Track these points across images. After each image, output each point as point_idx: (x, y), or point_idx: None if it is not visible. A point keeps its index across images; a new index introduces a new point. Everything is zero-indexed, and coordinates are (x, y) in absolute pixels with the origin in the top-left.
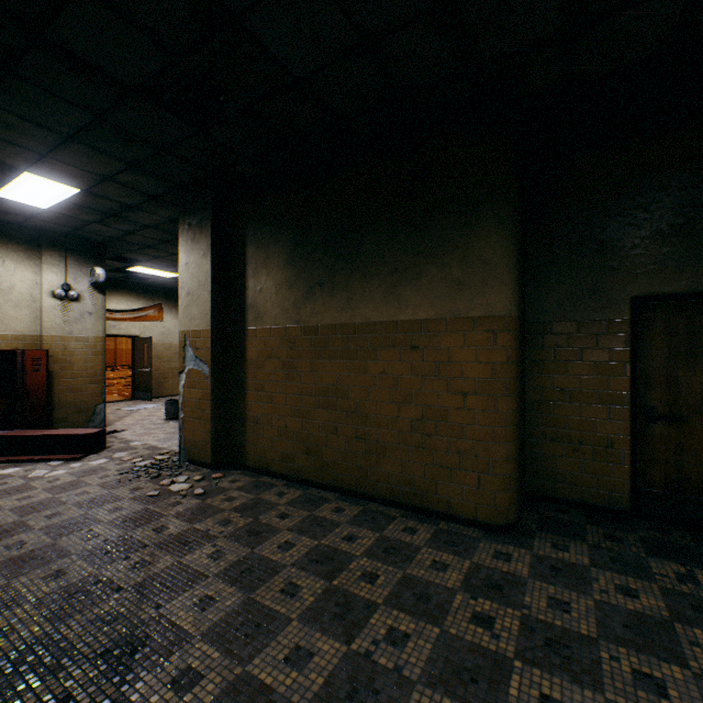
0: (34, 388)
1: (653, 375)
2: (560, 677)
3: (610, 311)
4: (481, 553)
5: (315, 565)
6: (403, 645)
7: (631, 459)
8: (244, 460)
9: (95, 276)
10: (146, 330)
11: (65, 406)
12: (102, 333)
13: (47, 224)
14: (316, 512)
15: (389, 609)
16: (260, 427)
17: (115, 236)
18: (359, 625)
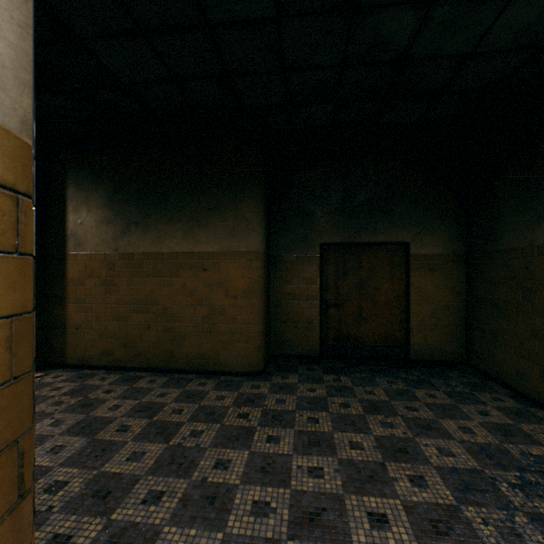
0: None
1: (329, 284)
2: (277, 427)
3: (311, 250)
4: (244, 387)
5: (140, 413)
6: (200, 435)
7: (320, 328)
8: (64, 360)
9: None
10: None
11: None
12: None
13: None
14: (135, 385)
15: (191, 423)
16: (81, 332)
17: None
18: (174, 434)
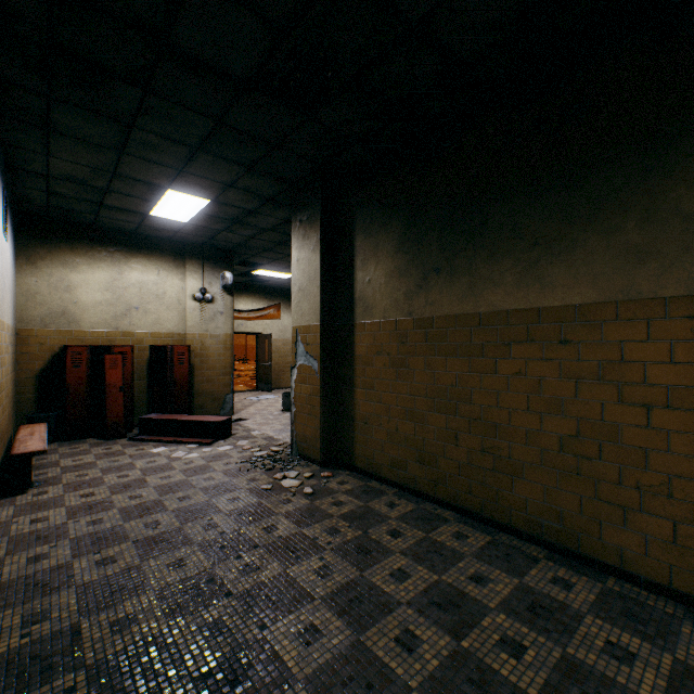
0: (179, 378)
1: None
2: None
3: None
4: (688, 645)
5: (436, 610)
6: None
7: None
8: (352, 461)
9: (224, 279)
10: (267, 327)
11: (202, 395)
12: (230, 330)
13: (189, 237)
14: (433, 534)
15: None
16: (369, 428)
17: (240, 242)
18: None
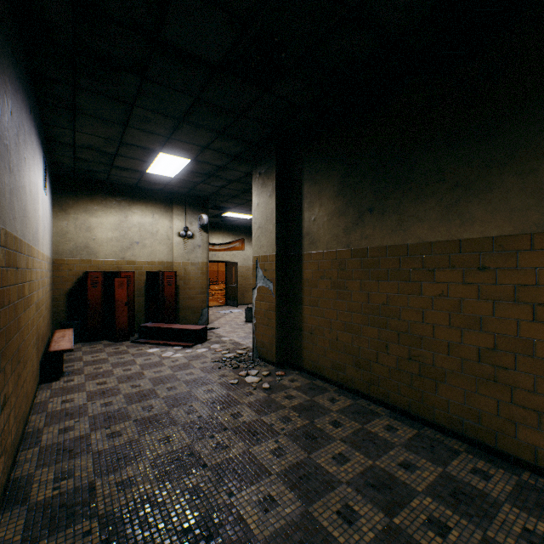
0: (168, 296)
1: None
2: None
3: None
4: None
5: (371, 490)
6: None
7: None
8: (300, 363)
9: (201, 220)
10: (234, 257)
11: (185, 309)
12: (206, 259)
13: (175, 188)
14: (367, 426)
15: None
16: (314, 337)
17: (213, 191)
18: None
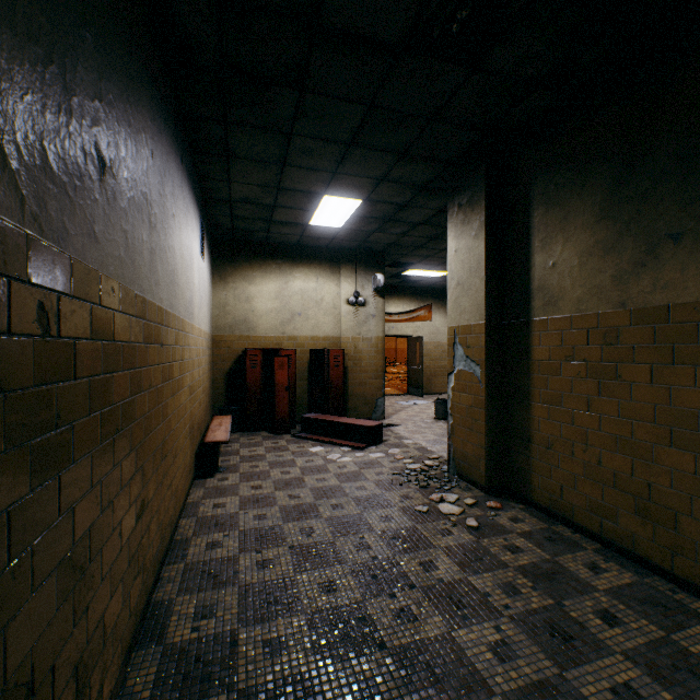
0: (335, 380)
1: None
2: None
3: None
4: None
5: None
6: None
7: None
8: (527, 493)
9: (375, 282)
10: (417, 329)
11: (355, 397)
12: (381, 333)
13: (343, 242)
14: (678, 637)
15: None
16: (552, 455)
17: (391, 242)
18: None
